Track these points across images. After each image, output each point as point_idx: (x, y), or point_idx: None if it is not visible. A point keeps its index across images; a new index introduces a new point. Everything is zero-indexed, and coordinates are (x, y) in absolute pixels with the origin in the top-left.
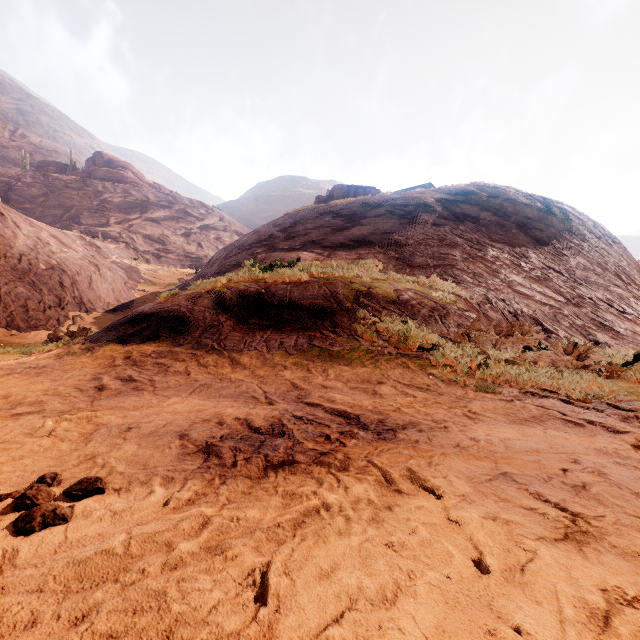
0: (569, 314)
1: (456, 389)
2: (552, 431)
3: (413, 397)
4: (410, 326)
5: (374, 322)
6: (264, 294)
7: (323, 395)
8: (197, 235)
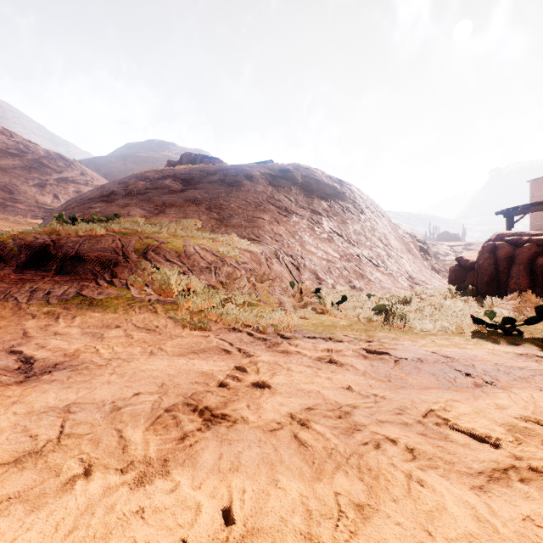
0: (340, 267)
1: (177, 329)
2: (194, 360)
3: (131, 338)
4: (169, 276)
5: (153, 273)
6: (51, 246)
7: (41, 342)
8: (53, 187)
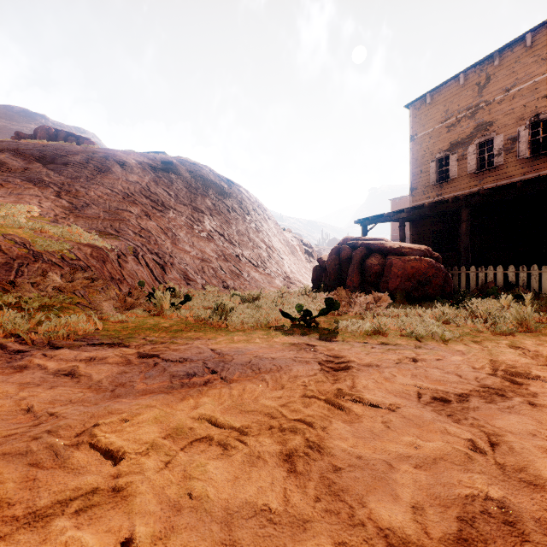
0: (216, 266)
1: None
2: None
3: None
4: None
5: None
6: None
7: None
8: None
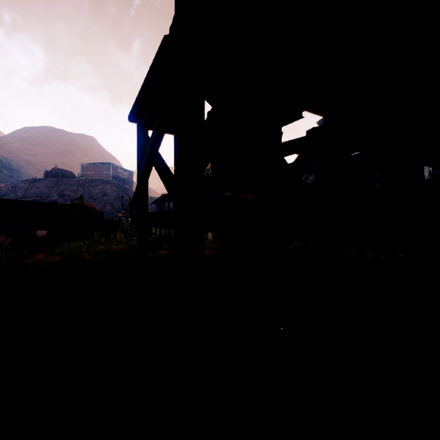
0: None
1: None
2: None
3: None
4: None
5: None
6: None
7: None
8: None
